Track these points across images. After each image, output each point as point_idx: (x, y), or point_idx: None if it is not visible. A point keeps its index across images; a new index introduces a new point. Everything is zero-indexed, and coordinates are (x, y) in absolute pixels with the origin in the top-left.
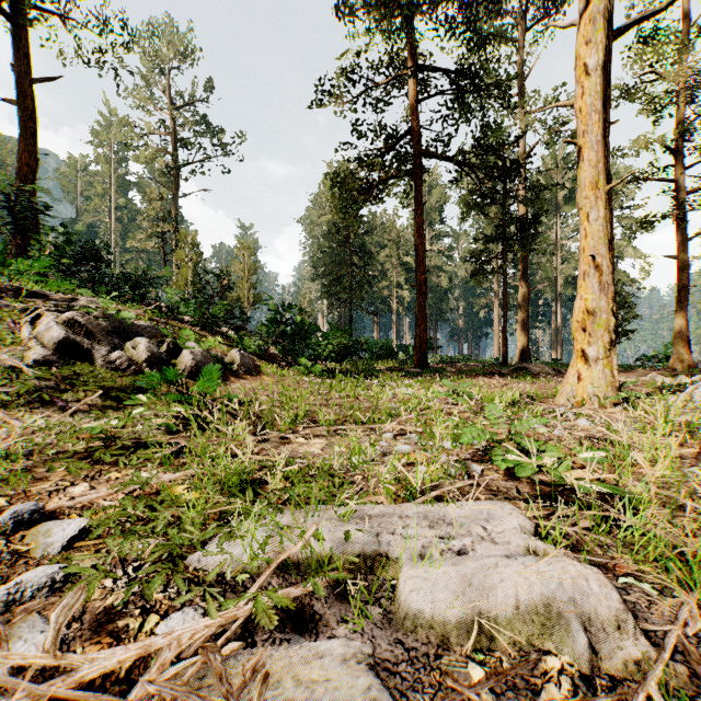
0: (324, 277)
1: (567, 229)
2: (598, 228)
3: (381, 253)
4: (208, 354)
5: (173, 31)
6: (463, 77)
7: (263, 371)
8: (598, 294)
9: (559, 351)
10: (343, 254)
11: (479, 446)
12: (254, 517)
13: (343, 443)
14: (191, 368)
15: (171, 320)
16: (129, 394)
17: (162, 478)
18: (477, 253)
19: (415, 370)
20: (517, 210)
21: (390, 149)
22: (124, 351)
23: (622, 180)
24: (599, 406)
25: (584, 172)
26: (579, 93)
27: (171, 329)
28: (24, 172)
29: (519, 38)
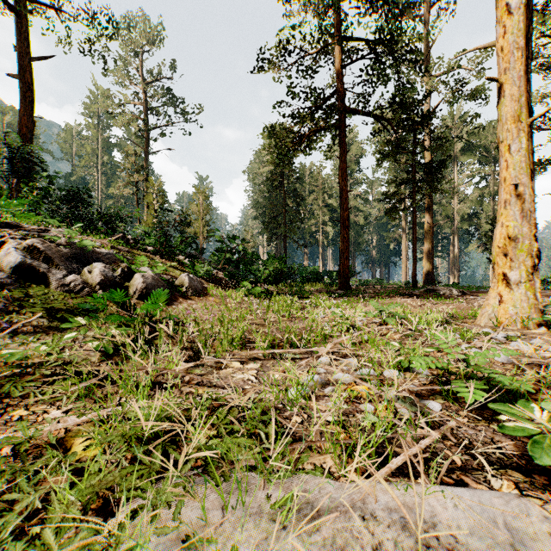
0: (264, 216)
1: (463, 175)
2: (520, 158)
3: (310, 197)
4: (160, 277)
5: (144, 22)
6: (381, 43)
7: (209, 293)
8: (519, 221)
9: (456, 275)
10: (279, 198)
11: (423, 375)
12: (152, 507)
13: (279, 371)
14: (141, 290)
15: (136, 249)
16: (78, 315)
17: (66, 421)
18: (390, 194)
19: (340, 292)
20: (425, 158)
21: (318, 107)
22: (81, 274)
23: (546, 111)
24: (521, 327)
25: (505, 106)
26: (501, 32)
27: (132, 256)
28: (23, 132)
29: (425, 16)
